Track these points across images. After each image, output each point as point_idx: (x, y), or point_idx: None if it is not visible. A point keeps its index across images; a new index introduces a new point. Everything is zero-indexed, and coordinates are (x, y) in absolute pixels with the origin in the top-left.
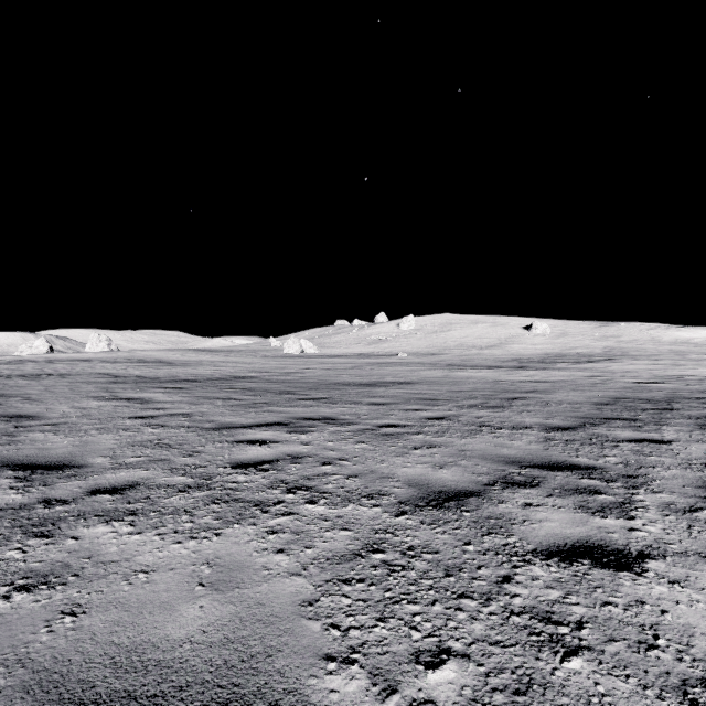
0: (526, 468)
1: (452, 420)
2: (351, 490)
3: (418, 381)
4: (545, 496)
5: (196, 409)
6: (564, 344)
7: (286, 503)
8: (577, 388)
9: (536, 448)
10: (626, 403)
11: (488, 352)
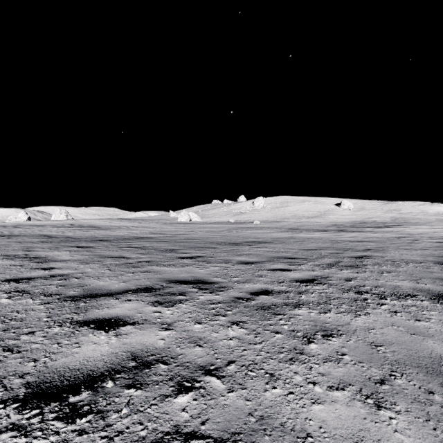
0: None
1: (324, 284)
2: None
3: (272, 240)
4: None
5: (81, 269)
6: (363, 215)
7: None
8: (400, 247)
9: None
10: None
11: (313, 220)
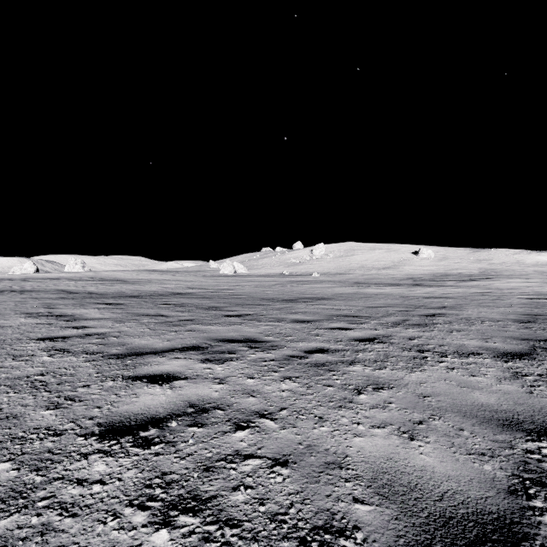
0: (540, 438)
1: (385, 343)
2: (278, 512)
3: (334, 297)
4: None
5: (117, 328)
6: (446, 266)
7: None
8: (481, 304)
9: (515, 390)
10: (545, 320)
11: (385, 272)
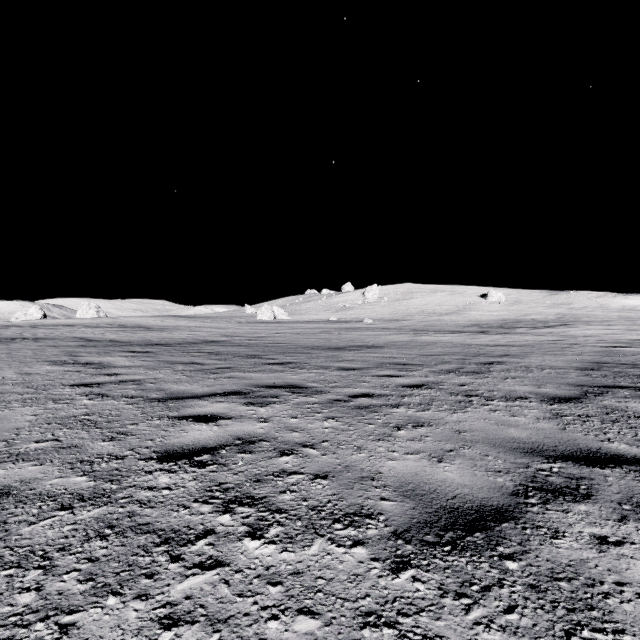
0: (556, 461)
1: (433, 389)
2: (318, 505)
3: (386, 345)
4: (617, 521)
5: (152, 375)
6: (518, 311)
7: (214, 536)
8: (548, 352)
9: (550, 427)
10: (611, 368)
11: (447, 318)
